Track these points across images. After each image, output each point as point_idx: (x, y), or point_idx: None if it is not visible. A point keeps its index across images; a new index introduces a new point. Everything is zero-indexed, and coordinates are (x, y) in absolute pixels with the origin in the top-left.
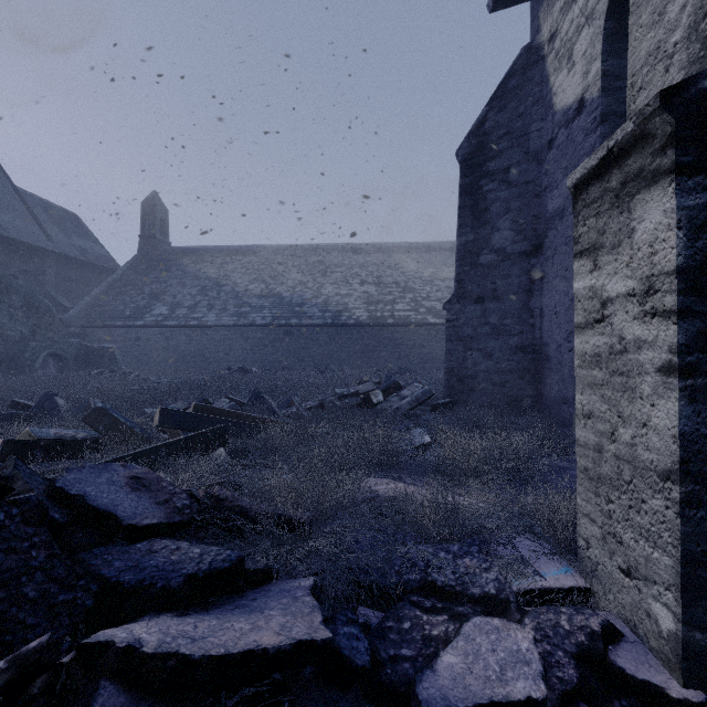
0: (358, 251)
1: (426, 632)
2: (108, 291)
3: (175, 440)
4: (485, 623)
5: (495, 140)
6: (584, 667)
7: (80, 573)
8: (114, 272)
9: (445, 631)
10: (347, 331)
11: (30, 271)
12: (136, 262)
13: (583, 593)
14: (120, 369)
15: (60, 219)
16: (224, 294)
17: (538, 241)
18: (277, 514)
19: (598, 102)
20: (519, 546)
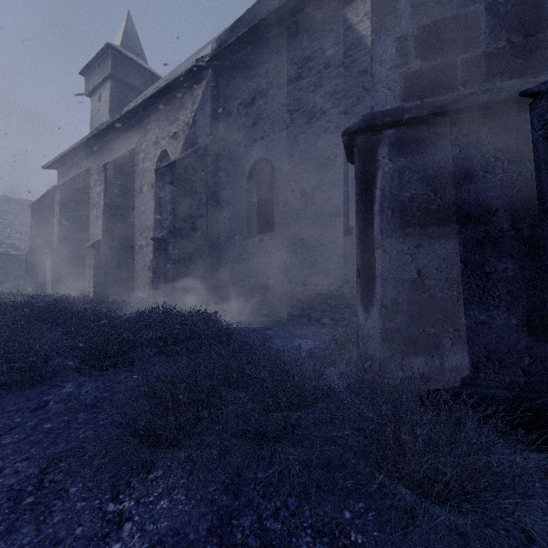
0: None
1: None
2: None
3: None
4: None
5: (45, 208)
6: None
7: None
8: None
9: None
10: None
11: None
12: None
13: None
14: None
15: None
16: None
17: None
18: None
19: None
20: None
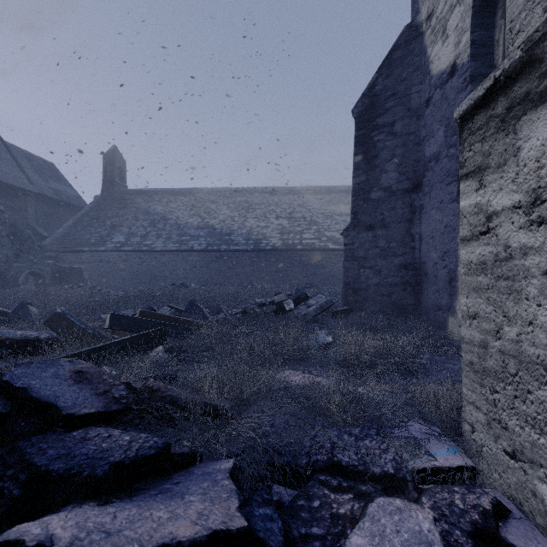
0: (274, 193)
1: (334, 510)
2: (78, 223)
3: (121, 339)
4: (388, 504)
5: (383, 100)
6: (479, 544)
7: (9, 464)
8: (82, 209)
9: (351, 509)
10: (265, 255)
11: (15, 207)
12: (100, 201)
13: (469, 471)
14: (87, 285)
15: (39, 167)
16: (169, 226)
17: (418, 180)
18: (203, 402)
19: (467, 65)
20: (411, 429)
